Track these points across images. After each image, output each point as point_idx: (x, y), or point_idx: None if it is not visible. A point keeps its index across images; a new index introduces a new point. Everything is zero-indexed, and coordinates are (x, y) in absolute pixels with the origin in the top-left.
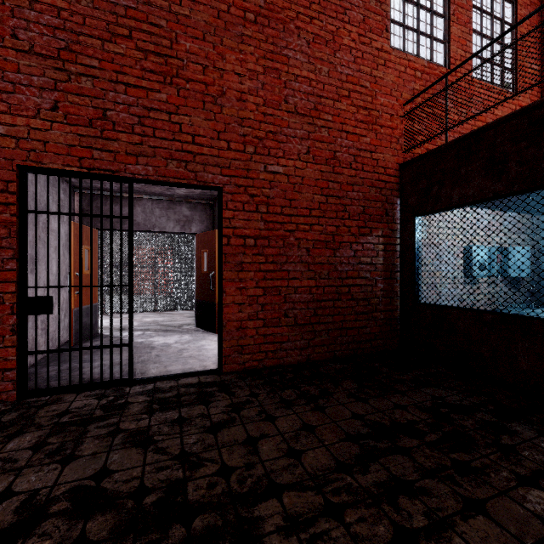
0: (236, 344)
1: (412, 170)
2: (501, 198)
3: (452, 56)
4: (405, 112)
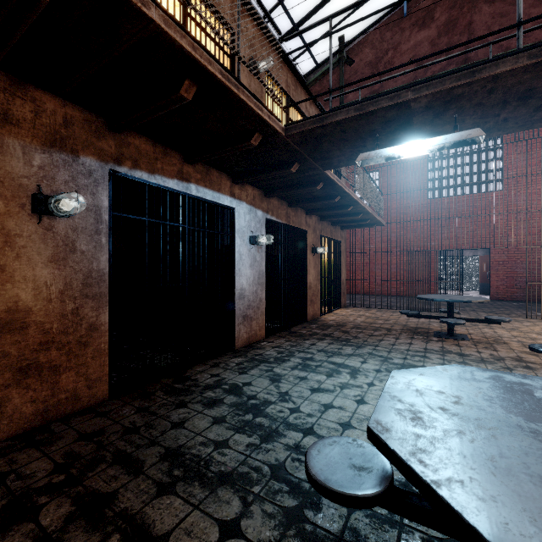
0: (495, 292)
1: None
2: None
3: None
4: None
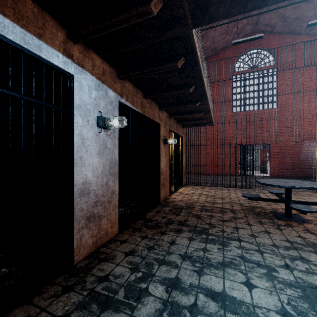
0: (273, 172)
1: None
2: None
3: None
4: None
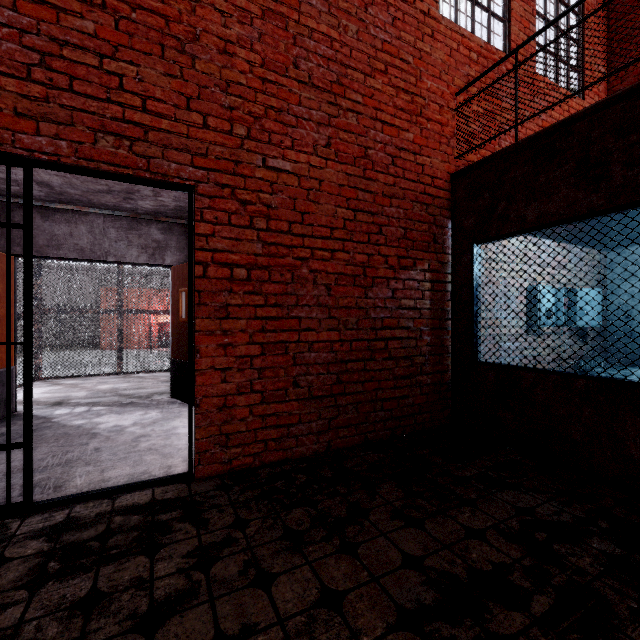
0: (218, 432)
1: (469, 181)
2: (599, 216)
3: (513, 40)
4: (457, 104)
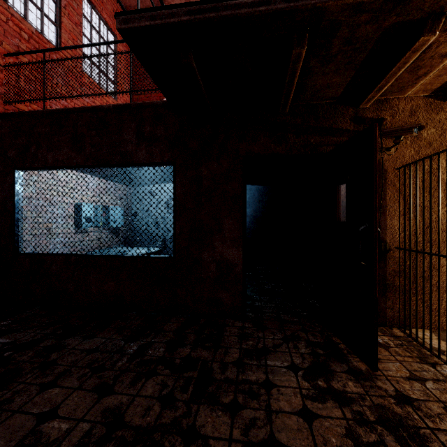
0: None
1: (12, 123)
2: (82, 168)
3: (64, 42)
4: (6, 63)
